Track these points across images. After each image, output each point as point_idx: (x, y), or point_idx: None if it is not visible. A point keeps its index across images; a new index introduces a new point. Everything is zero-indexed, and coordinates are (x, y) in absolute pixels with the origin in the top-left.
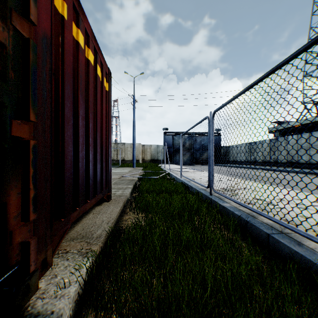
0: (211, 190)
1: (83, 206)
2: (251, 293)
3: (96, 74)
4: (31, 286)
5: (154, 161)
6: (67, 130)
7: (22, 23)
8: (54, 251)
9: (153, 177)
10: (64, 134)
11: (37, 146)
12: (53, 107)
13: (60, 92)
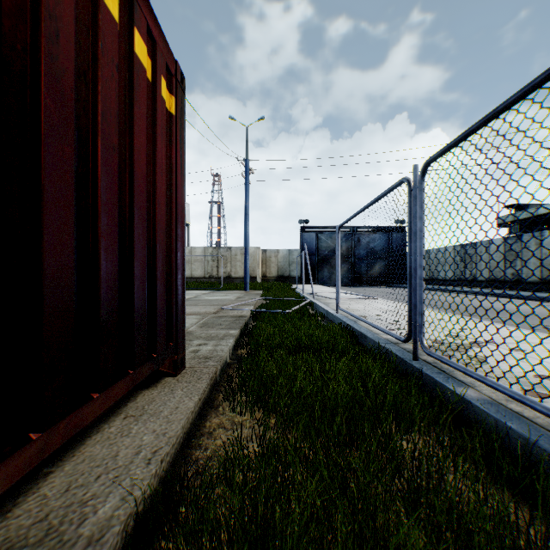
0: (417, 347)
1: (69, 418)
2: None
3: (131, 54)
4: None
5: (283, 279)
6: None
7: None
8: None
9: (281, 311)
10: None
11: None
12: None
13: None
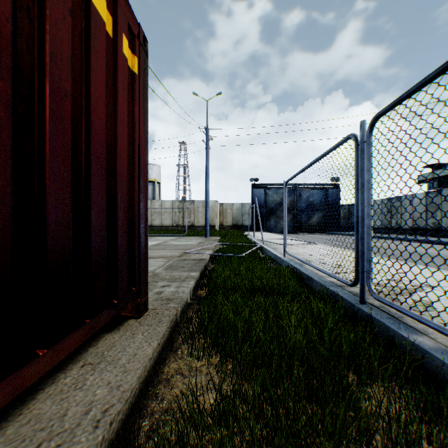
0: (364, 292)
1: (4, 383)
2: None
3: (88, 4)
4: None
5: (237, 228)
6: None
7: None
8: None
9: (236, 255)
10: None
11: None
12: None
13: None
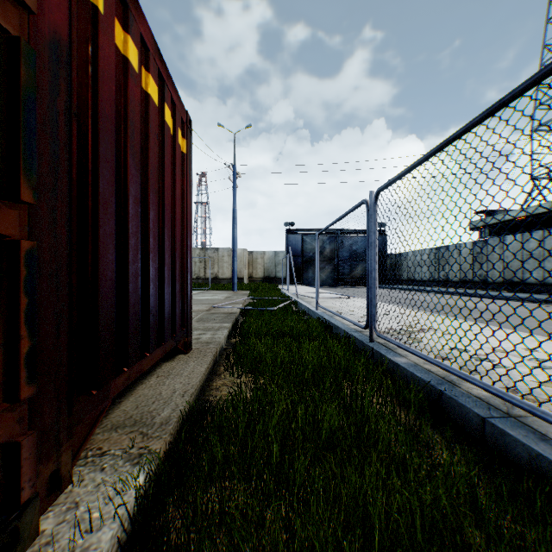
0: (373, 332)
1: (137, 364)
2: (460, 543)
3: (163, 122)
4: (21, 531)
5: (269, 280)
6: (105, 223)
7: (4, 5)
8: (77, 453)
9: (267, 309)
10: (97, 230)
11: (36, 252)
12: (74, 177)
13: (90, 149)
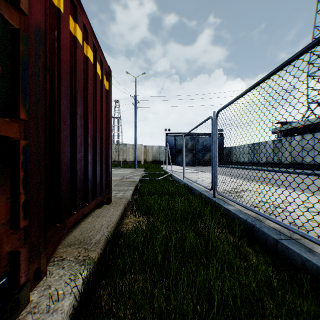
0: (215, 192)
1: (81, 210)
2: (261, 307)
3: (96, 72)
4: (20, 300)
5: (156, 162)
6: (64, 130)
7: (11, 11)
8: (49, 258)
9: (155, 179)
10: (60, 134)
11: (28, 146)
12: (47, 105)
13: (56, 89)
